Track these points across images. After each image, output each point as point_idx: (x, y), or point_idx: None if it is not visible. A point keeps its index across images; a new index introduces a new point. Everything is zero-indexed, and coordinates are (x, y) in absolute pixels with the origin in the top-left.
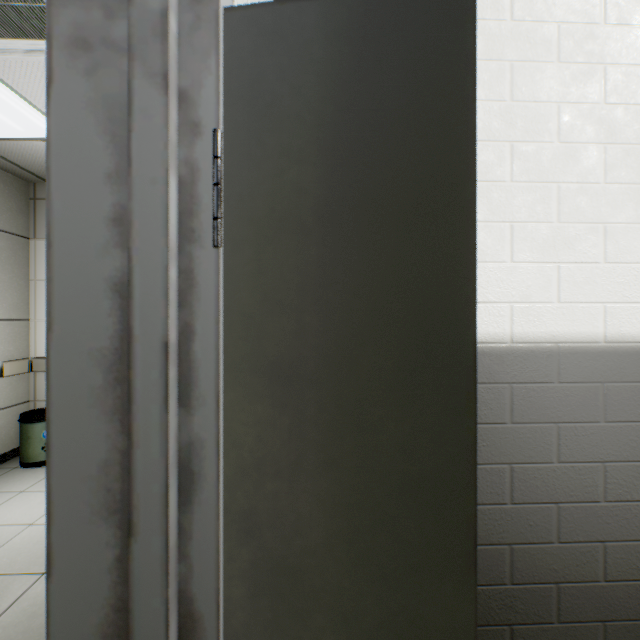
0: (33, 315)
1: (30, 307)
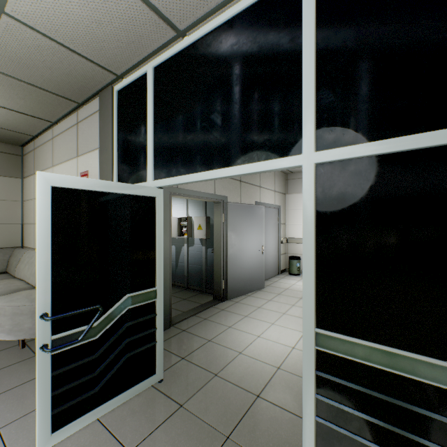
0: (286, 222)
1: (285, 219)
